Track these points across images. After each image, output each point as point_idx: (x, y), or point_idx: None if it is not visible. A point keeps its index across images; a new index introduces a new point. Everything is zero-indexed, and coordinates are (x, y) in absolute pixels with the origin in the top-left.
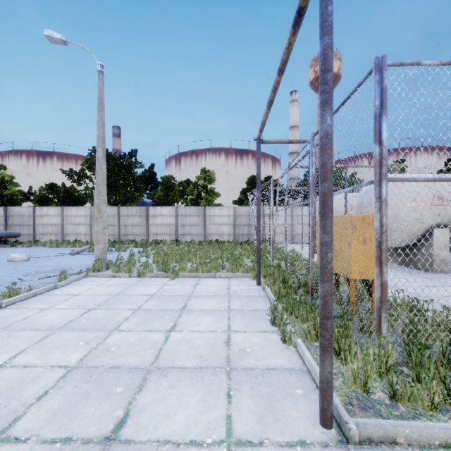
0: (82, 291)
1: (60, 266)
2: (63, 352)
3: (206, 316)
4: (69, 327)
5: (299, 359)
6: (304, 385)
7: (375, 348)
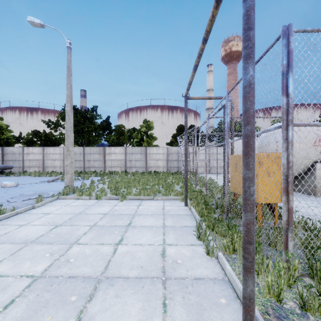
0: (53, 210)
1: (39, 190)
2: (32, 263)
3: (146, 231)
4: (39, 240)
5: (221, 269)
6: (226, 294)
7: (284, 262)
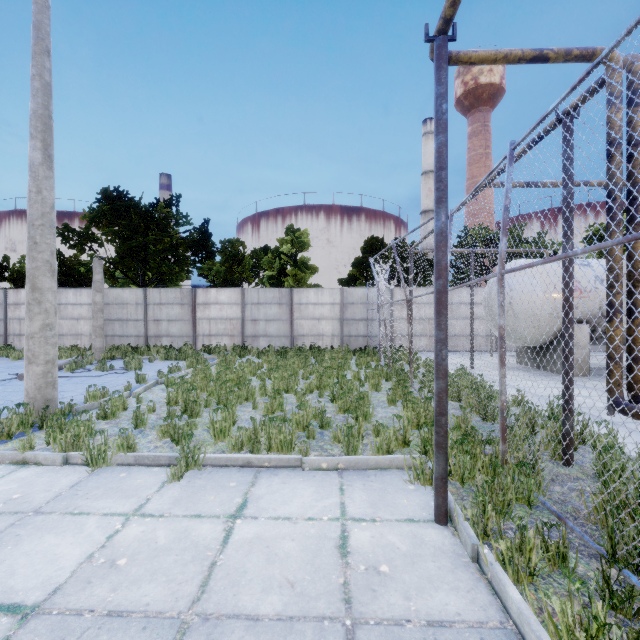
0: None
1: None
2: None
3: None
4: None
5: None
6: None
7: None
